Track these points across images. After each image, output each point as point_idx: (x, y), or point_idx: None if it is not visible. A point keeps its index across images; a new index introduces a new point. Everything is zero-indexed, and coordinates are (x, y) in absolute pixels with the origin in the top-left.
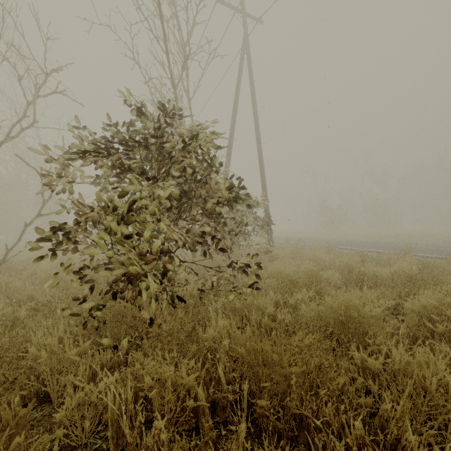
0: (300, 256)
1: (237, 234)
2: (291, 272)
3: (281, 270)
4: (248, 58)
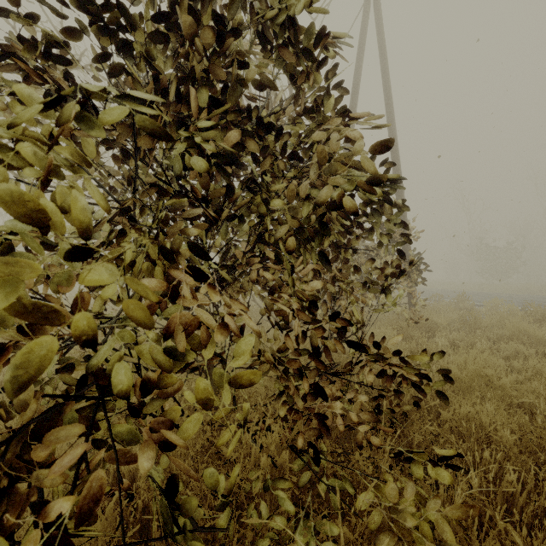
0: (483, 329)
1: (382, 293)
2: (511, 382)
3: (487, 378)
4: (376, 9)
